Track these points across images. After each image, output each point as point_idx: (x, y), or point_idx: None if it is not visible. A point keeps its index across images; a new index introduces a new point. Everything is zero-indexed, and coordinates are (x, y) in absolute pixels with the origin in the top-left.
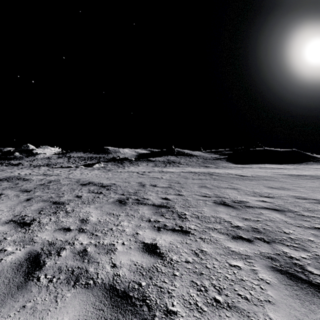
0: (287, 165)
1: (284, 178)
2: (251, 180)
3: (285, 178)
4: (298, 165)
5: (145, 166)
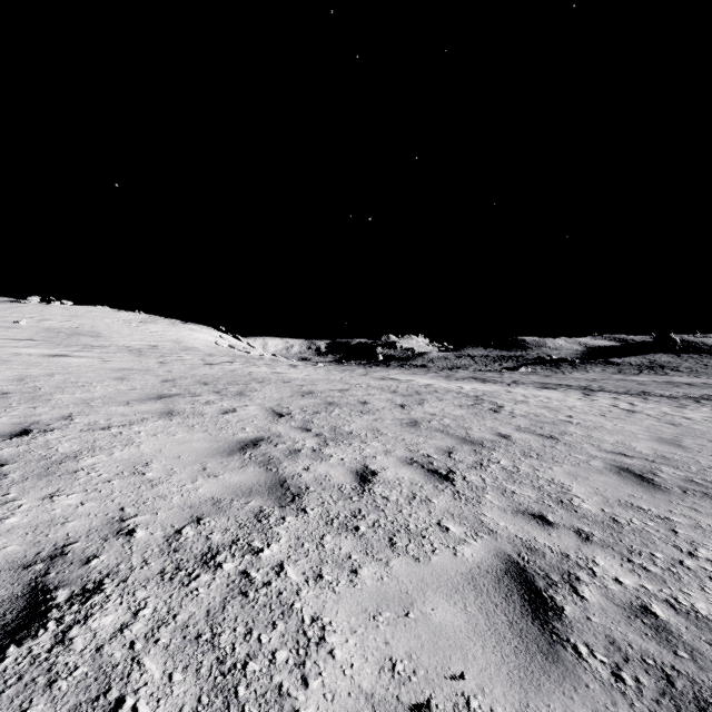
0: None
1: None
2: None
3: None
4: None
5: (599, 372)
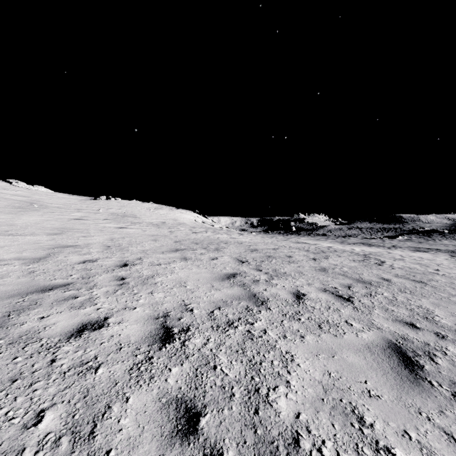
0: None
1: None
2: None
3: None
4: None
5: None
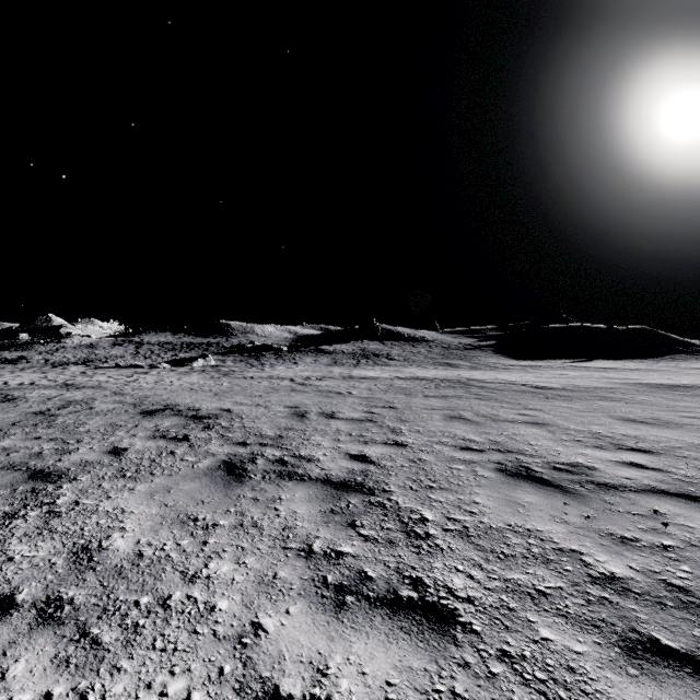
0: (631, 361)
1: (644, 394)
2: (569, 400)
3: (646, 393)
4: (656, 362)
5: (312, 364)
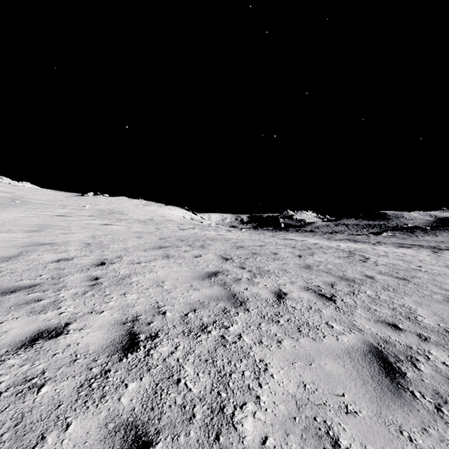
0: None
1: None
2: None
3: None
4: None
5: (446, 236)
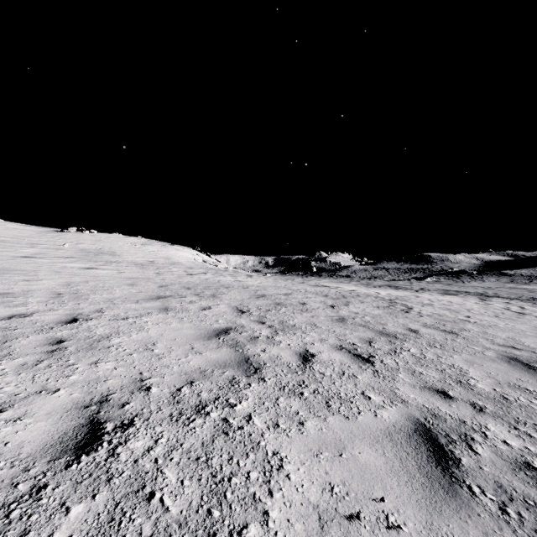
0: None
1: None
2: None
3: None
4: None
5: (494, 282)
